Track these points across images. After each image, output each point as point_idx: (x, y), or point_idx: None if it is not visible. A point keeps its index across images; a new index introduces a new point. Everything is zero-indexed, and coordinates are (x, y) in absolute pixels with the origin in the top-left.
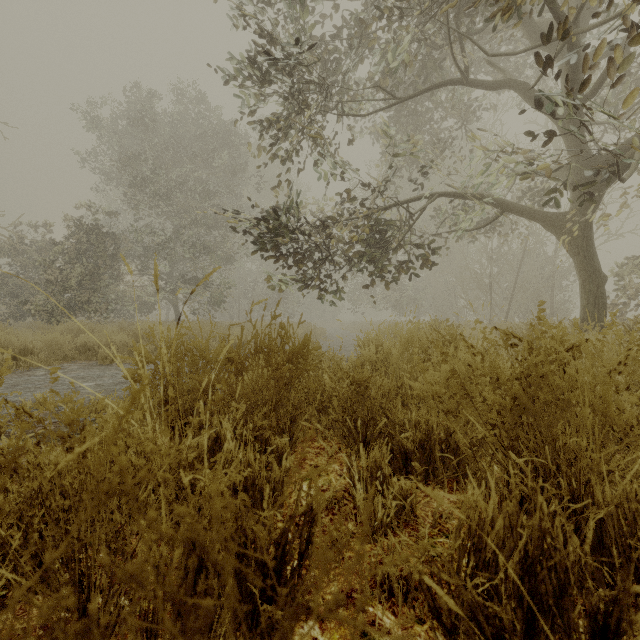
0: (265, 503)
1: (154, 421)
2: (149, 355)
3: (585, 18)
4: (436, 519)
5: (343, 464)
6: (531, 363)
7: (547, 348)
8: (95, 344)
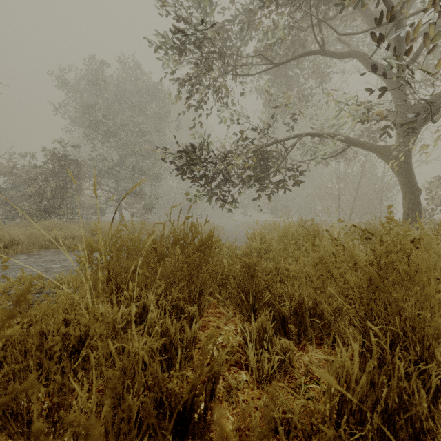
0: (177, 365)
1: (93, 297)
2: (95, 245)
3: (406, 8)
4: (308, 369)
5: (237, 325)
6: (382, 252)
7: (393, 241)
8: (63, 237)
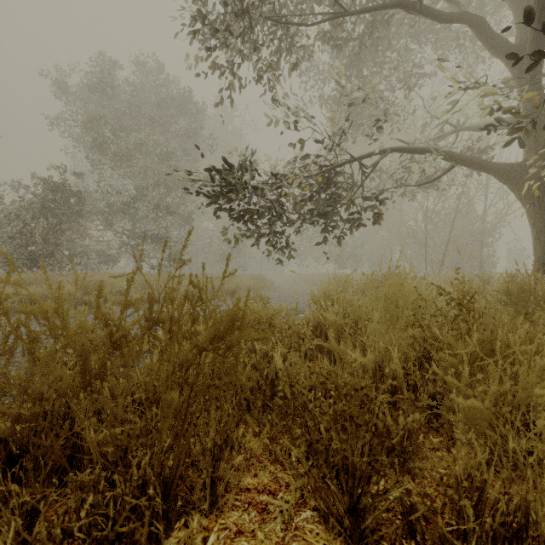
0: None
1: None
2: None
3: None
4: None
5: None
6: None
7: None
8: (40, 296)
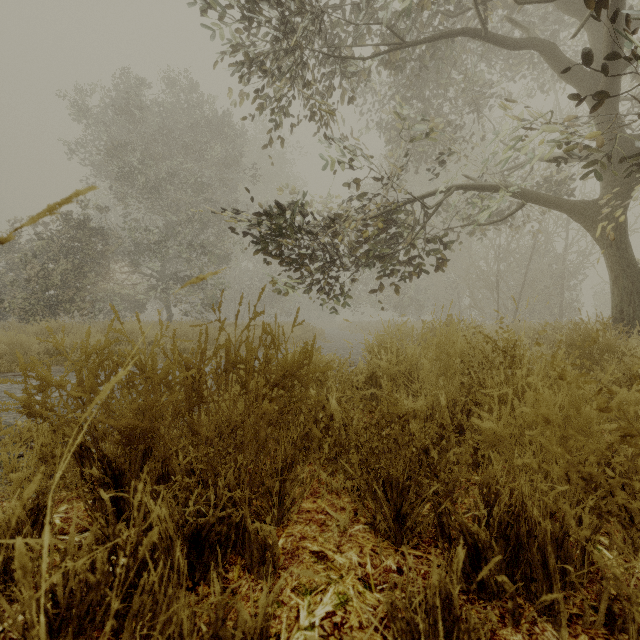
0: None
1: None
2: (48, 377)
3: None
4: None
5: (364, 550)
6: None
7: None
8: (68, 347)
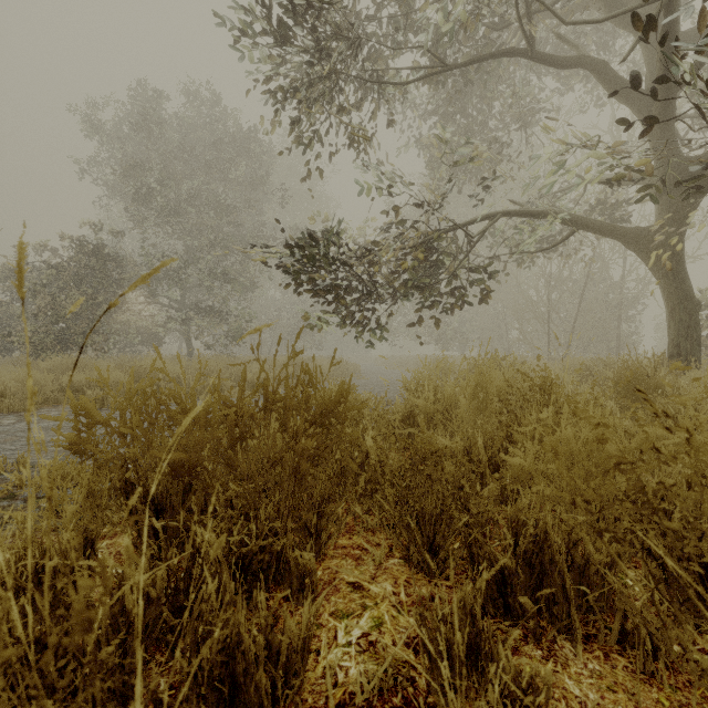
0: None
1: (4, 598)
2: (97, 414)
3: None
4: None
5: (399, 581)
6: None
7: None
8: (84, 384)
